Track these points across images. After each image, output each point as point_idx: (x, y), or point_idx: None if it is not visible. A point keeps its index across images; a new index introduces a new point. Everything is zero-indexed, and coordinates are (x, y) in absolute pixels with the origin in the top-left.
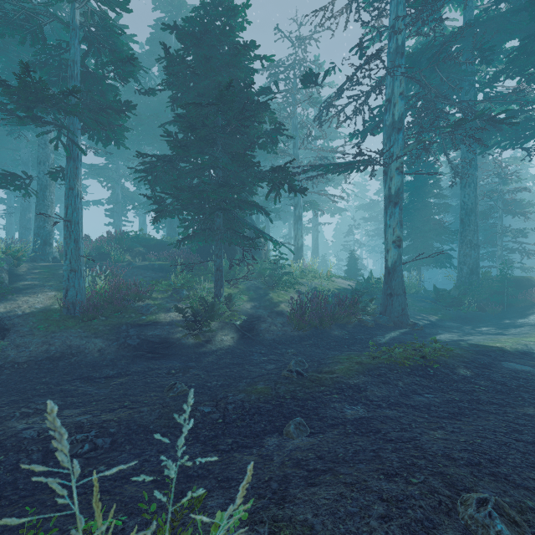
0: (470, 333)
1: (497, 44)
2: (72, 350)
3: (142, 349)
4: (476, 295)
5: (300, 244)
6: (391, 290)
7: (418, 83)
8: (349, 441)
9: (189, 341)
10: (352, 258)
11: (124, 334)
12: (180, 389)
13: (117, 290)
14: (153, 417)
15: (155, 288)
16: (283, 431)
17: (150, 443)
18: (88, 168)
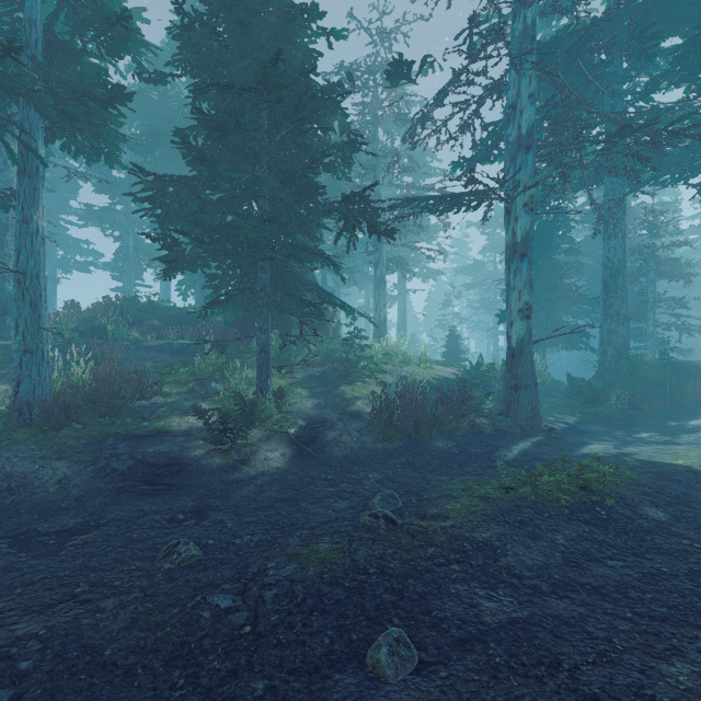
0: (628, 442)
1: (654, 41)
2: (11, 483)
3: (134, 478)
4: (626, 387)
5: (383, 317)
6: (517, 380)
7: (553, 83)
8: (503, 695)
9: (214, 462)
10: (452, 337)
11: (107, 453)
12: (184, 554)
13: (106, 382)
14: (118, 625)
15: (168, 379)
16: (367, 658)
17: (95, 698)
18: (84, 209)
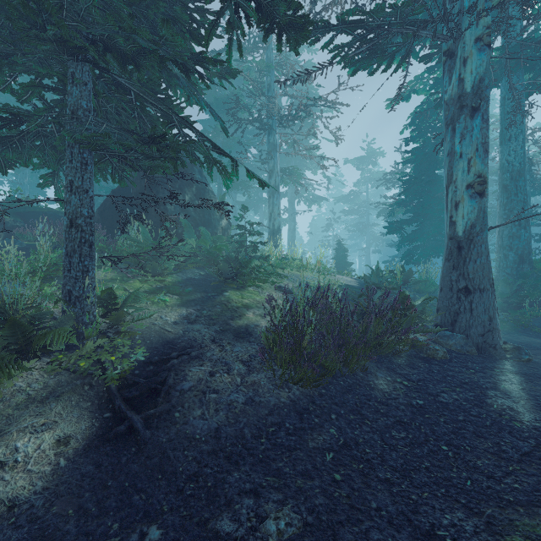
0: None
1: None
2: None
3: None
4: (538, 292)
5: (277, 225)
6: (467, 281)
7: None
8: None
9: None
10: (340, 250)
11: None
12: None
13: None
14: None
15: None
16: None
17: None
18: None
